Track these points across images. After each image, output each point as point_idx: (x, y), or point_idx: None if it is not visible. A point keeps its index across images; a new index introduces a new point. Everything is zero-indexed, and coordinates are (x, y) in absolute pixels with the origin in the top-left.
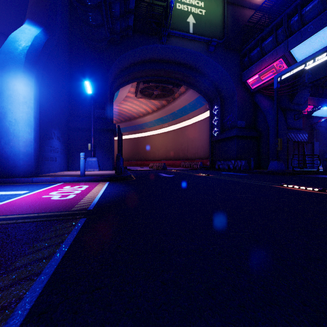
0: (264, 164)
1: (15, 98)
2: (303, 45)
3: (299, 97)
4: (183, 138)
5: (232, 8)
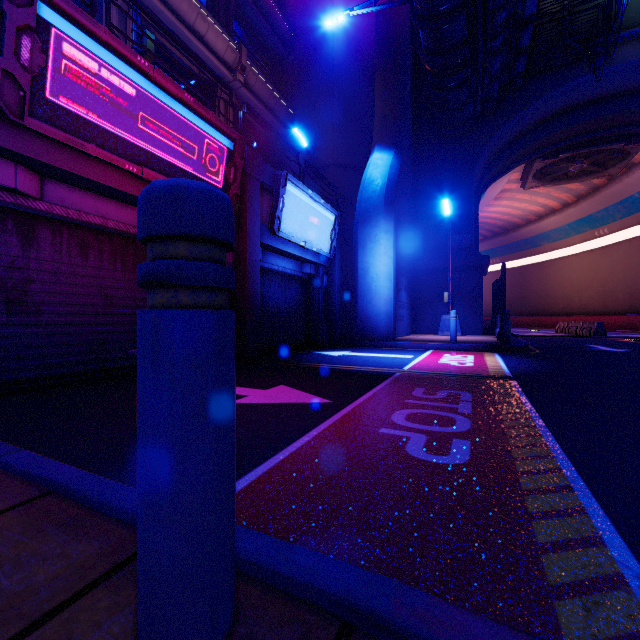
0: None
1: (377, 250)
2: None
3: None
4: None
5: None
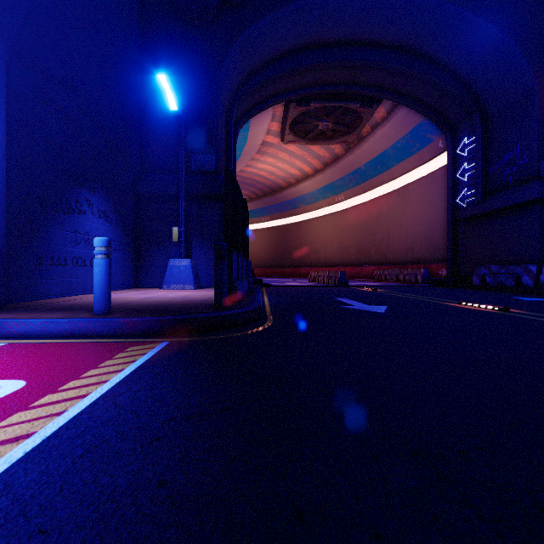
0: None
1: None
2: None
3: None
4: (377, 220)
5: None
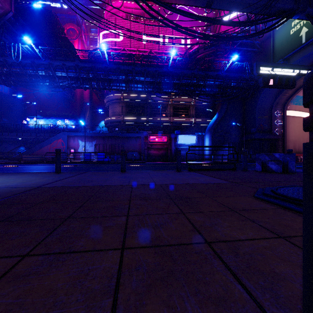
0: None
1: (205, 141)
2: None
3: None
4: None
5: None
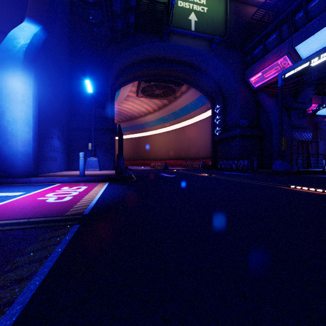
0: (267, 164)
1: (13, 96)
2: (308, 42)
3: (303, 96)
4: (184, 137)
5: (234, 6)
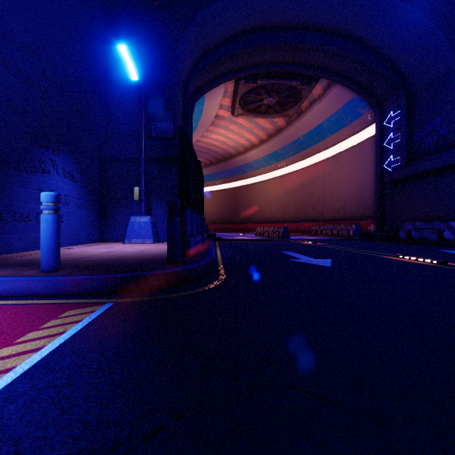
0: None
1: None
2: None
3: None
4: (314, 183)
5: None
